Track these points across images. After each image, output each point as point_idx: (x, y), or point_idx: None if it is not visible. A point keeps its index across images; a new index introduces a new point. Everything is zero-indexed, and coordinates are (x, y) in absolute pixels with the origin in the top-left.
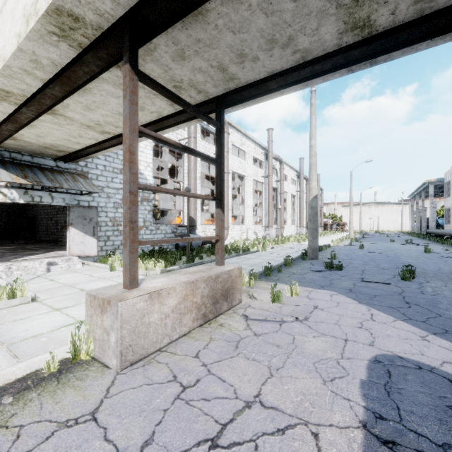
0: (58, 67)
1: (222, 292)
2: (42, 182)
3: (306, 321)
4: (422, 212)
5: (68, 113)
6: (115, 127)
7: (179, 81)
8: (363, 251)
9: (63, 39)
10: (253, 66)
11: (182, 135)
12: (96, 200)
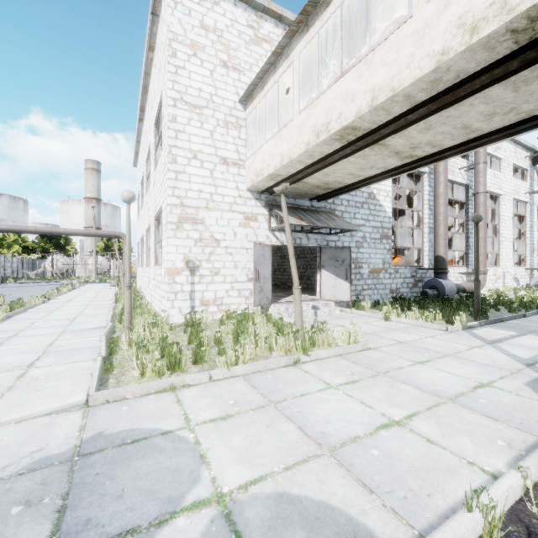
0: (457, 80)
1: None
2: (314, 223)
3: None
4: None
5: (393, 140)
6: (431, 147)
7: None
8: None
9: (517, 34)
10: None
11: None
12: (341, 239)
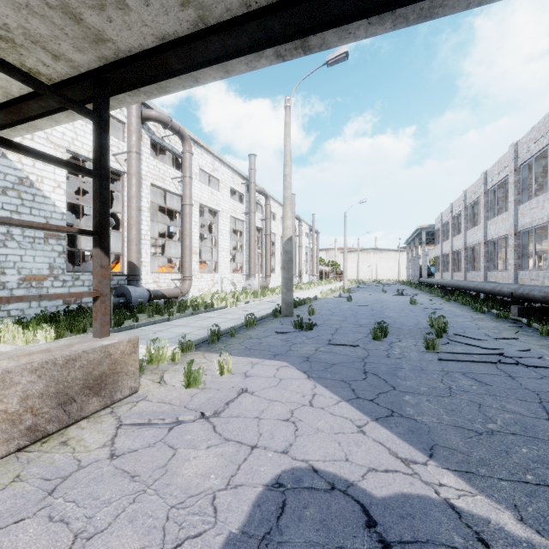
0: None
1: (87, 383)
2: None
3: (215, 418)
4: (416, 260)
5: None
6: None
7: (2, 27)
8: (350, 303)
9: None
10: (125, 19)
11: (120, 148)
12: None
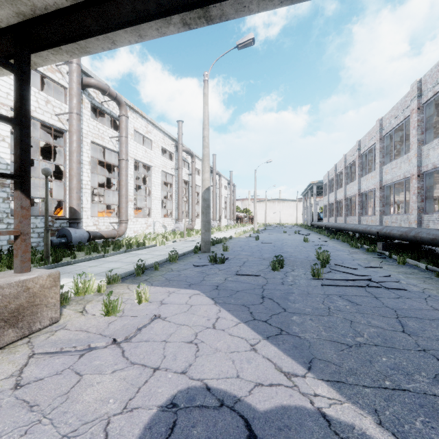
0: None
1: (2, 316)
2: None
3: (126, 343)
4: (309, 207)
5: None
6: None
7: None
8: (257, 241)
9: None
10: None
11: (62, 109)
12: None
